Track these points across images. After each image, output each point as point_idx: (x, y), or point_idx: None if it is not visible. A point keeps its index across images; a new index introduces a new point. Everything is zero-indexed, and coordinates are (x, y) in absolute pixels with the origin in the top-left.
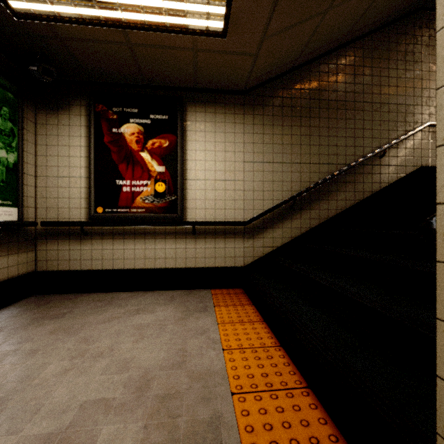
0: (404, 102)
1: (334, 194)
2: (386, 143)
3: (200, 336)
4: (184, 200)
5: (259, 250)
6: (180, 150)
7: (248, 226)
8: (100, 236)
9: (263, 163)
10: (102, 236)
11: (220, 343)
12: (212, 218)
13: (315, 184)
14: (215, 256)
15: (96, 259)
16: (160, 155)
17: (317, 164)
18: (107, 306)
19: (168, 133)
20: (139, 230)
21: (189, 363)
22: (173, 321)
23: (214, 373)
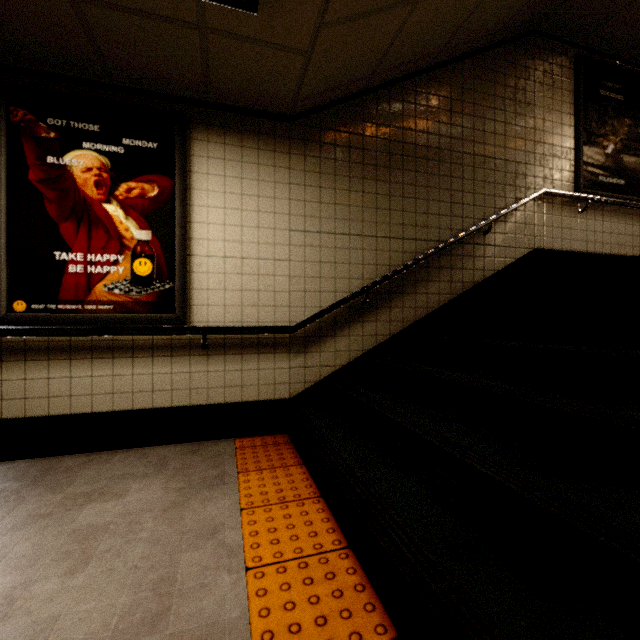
0: (514, 158)
1: (424, 285)
2: (491, 215)
3: (206, 542)
4: (187, 291)
5: (313, 372)
6: (179, 204)
7: (297, 333)
8: (20, 354)
9: (320, 233)
10: (25, 354)
11: (242, 555)
12: (237, 321)
13: (397, 269)
14: (242, 383)
15: (13, 397)
16: (143, 210)
17: (400, 240)
18: (28, 489)
19: (159, 174)
20: (101, 343)
21: (175, 614)
22: (157, 512)
23: (224, 632)
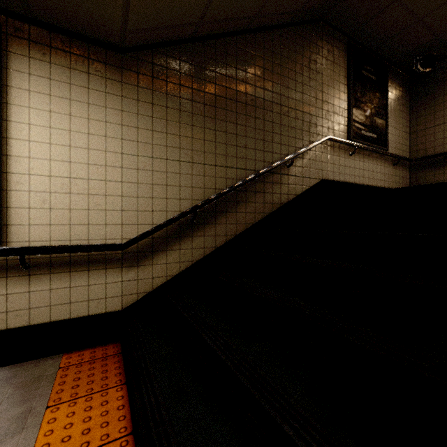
0: (309, 111)
1: (243, 205)
2: (293, 152)
3: None
4: (3, 209)
5: (146, 283)
6: None
7: (129, 249)
8: None
9: (152, 158)
10: None
11: None
12: (64, 240)
13: (221, 192)
14: (70, 300)
15: None
16: None
17: (224, 167)
18: None
19: None
20: None
21: None
22: None
23: None
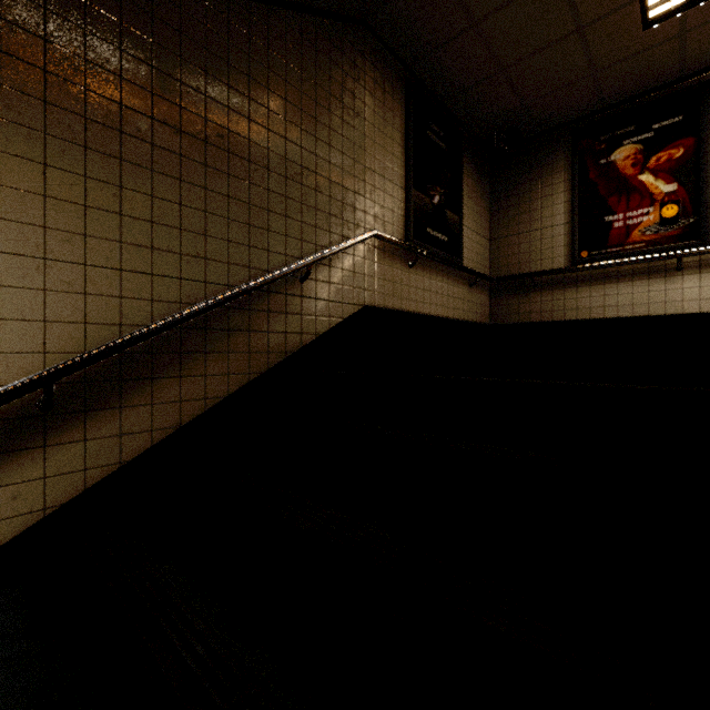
0: (341, 181)
1: (199, 360)
2: (311, 253)
3: None
4: None
5: None
6: None
7: None
8: None
9: None
10: None
11: None
12: None
13: (132, 334)
14: None
15: None
16: None
17: (146, 276)
18: None
19: None
20: None
21: None
22: None
23: None
